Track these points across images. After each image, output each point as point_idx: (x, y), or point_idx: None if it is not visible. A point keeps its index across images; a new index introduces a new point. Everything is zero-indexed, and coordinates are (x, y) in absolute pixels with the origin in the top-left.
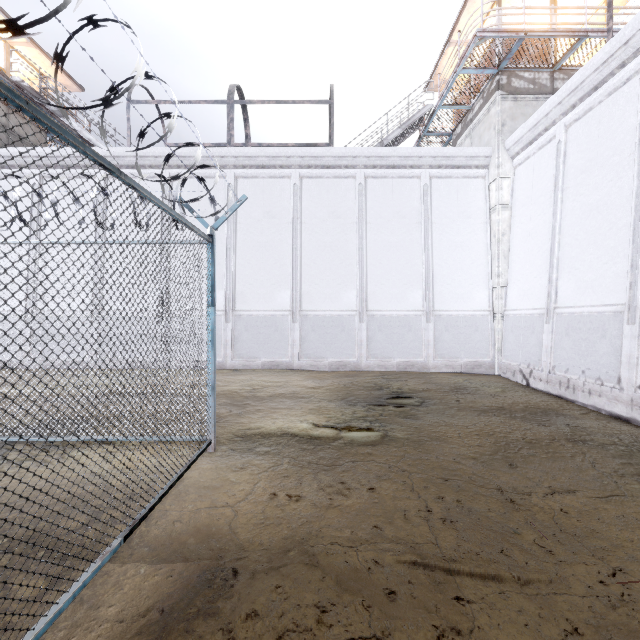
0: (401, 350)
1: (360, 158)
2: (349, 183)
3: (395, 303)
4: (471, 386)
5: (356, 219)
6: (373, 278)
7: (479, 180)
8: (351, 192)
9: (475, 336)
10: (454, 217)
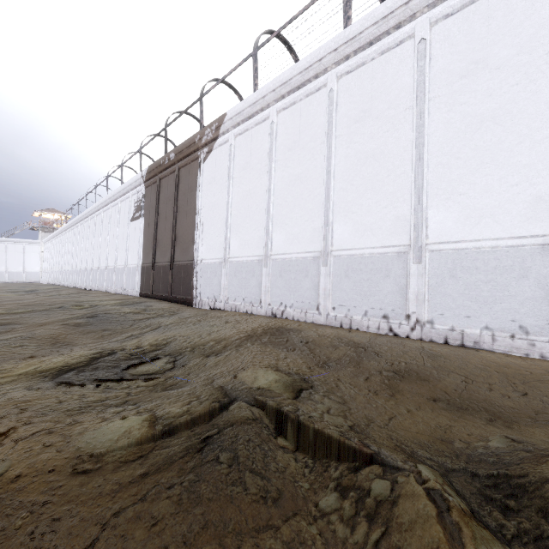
0: (17, 278)
1: (6, 240)
2: (3, 244)
3: (16, 269)
4: (29, 283)
5: (5, 252)
6: (10, 264)
7: (38, 246)
8: (4, 246)
9: (36, 276)
10: (32, 253)
